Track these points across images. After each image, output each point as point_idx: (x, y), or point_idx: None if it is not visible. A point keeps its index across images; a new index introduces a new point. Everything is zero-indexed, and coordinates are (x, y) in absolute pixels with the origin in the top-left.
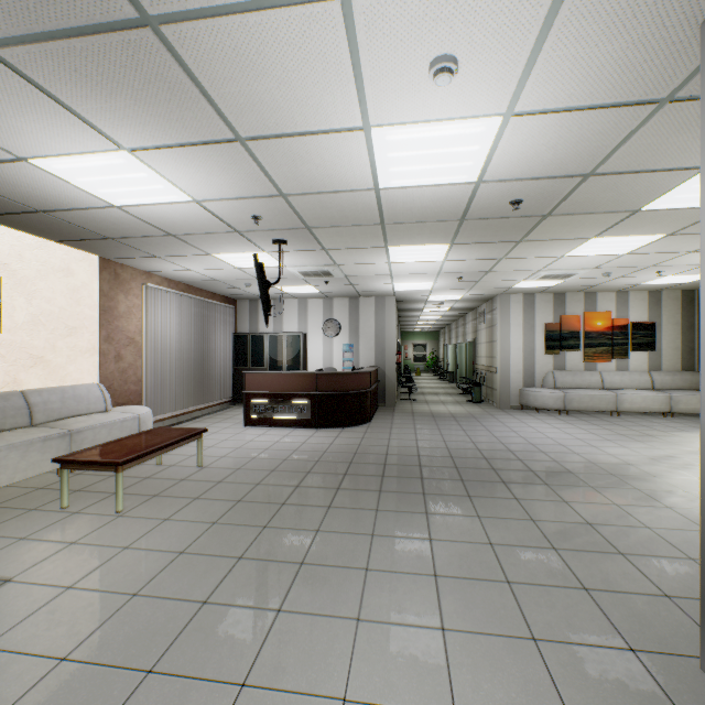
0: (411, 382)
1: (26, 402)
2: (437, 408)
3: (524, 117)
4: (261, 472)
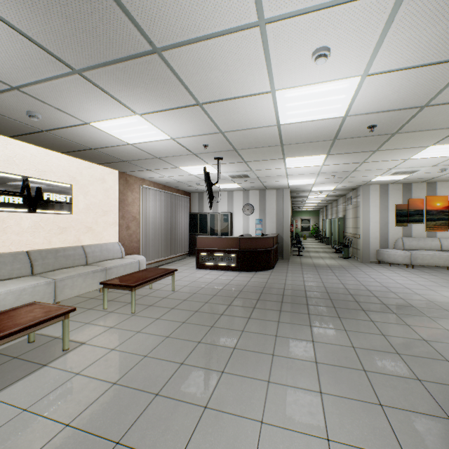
0: (300, 244)
1: (84, 252)
2: (318, 261)
3: (376, 75)
4: (208, 295)
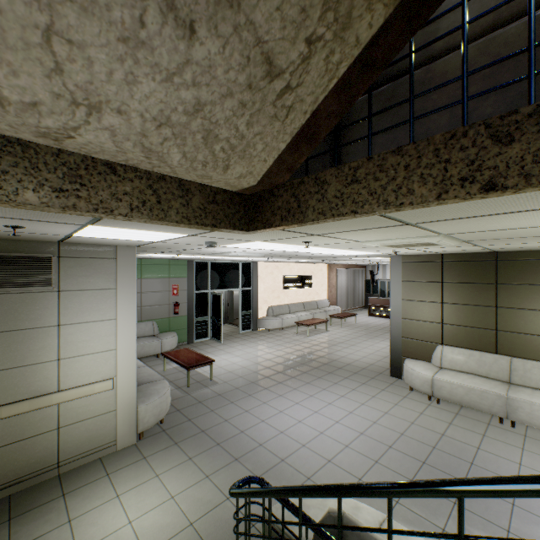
0: None
1: (316, 303)
2: None
3: None
4: (371, 326)
